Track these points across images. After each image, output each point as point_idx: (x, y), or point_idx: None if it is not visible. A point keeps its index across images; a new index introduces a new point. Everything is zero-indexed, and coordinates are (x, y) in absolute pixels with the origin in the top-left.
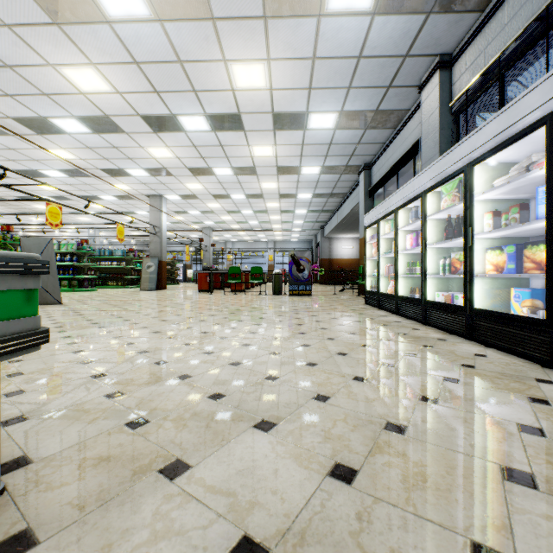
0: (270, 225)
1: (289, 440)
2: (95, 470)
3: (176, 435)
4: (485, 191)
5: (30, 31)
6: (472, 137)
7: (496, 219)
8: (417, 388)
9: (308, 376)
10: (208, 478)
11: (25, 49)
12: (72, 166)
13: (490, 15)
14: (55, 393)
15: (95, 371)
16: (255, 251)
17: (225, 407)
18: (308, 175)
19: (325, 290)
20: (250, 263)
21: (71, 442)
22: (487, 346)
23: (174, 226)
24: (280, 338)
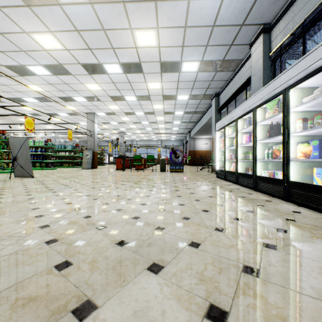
0: (159, 131)
1: (173, 281)
2: (22, 310)
3: (90, 276)
4: (297, 105)
5: (12, 11)
6: (288, 71)
7: (304, 123)
8: (260, 237)
9: (184, 227)
10: (110, 319)
11: (9, 22)
12: (41, 95)
13: None
14: (12, 240)
15: (43, 222)
16: (150, 146)
17: (127, 252)
18: (181, 100)
19: (191, 169)
20: (147, 153)
21: (11, 283)
22: (299, 206)
23: (102, 131)
24: (165, 199)
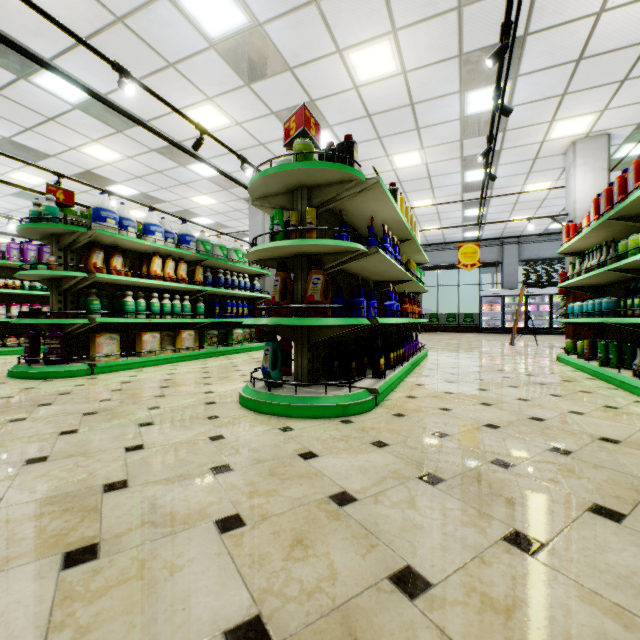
0: None
1: None
2: None
3: None
4: None
5: None
6: None
7: None
8: None
9: None
10: None
11: None
12: (365, 160)
13: (542, 242)
14: None
15: None
16: None
17: None
18: None
19: None
20: None
21: None
22: None
23: None
24: None
